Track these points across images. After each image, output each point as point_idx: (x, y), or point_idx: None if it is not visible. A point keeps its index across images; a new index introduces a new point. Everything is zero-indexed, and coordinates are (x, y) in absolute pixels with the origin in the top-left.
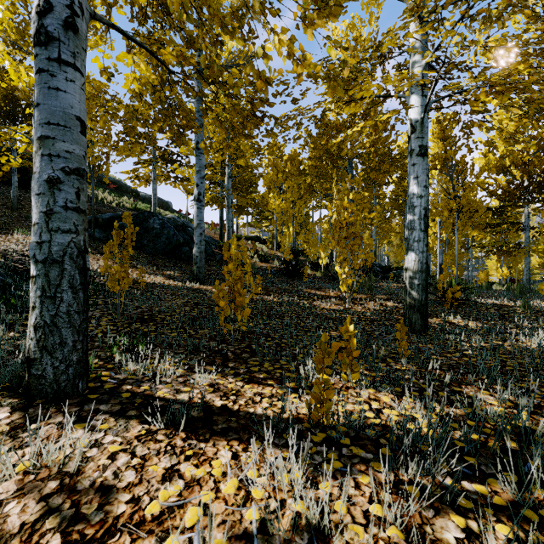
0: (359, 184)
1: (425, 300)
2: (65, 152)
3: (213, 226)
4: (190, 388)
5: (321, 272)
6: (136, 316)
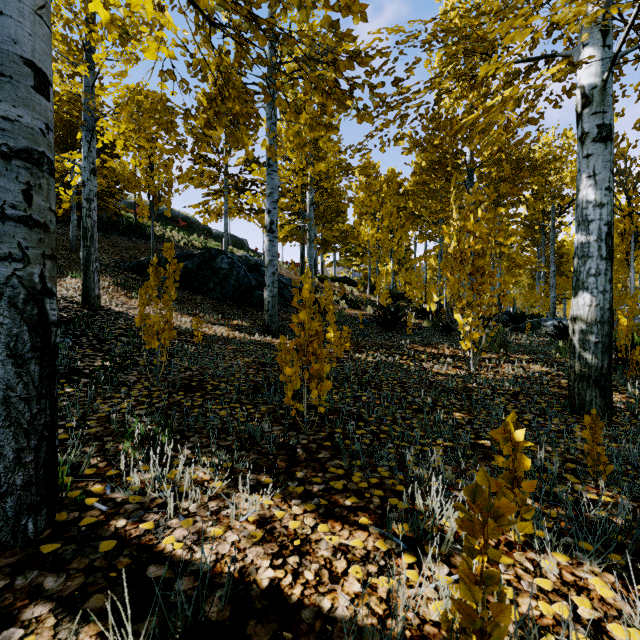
0: (491, 196)
1: (608, 367)
2: (2, 119)
3: (293, 266)
4: (224, 528)
5: (429, 321)
6: (179, 383)
